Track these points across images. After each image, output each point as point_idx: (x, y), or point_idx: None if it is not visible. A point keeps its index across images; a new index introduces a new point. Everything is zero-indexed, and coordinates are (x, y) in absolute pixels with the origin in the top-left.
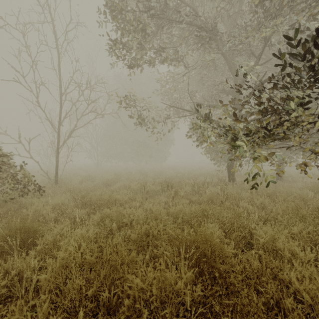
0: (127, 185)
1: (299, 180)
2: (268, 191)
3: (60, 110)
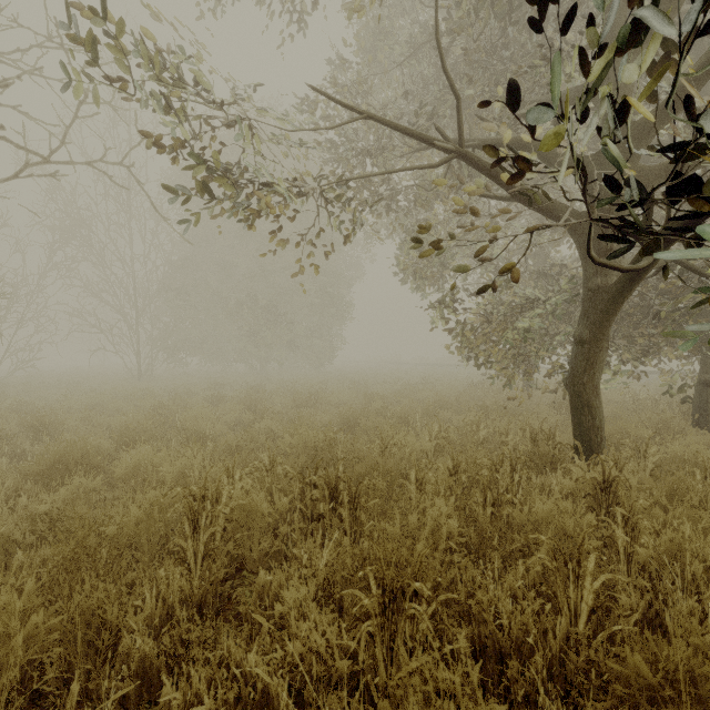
0: (149, 474)
1: None
2: None
3: None
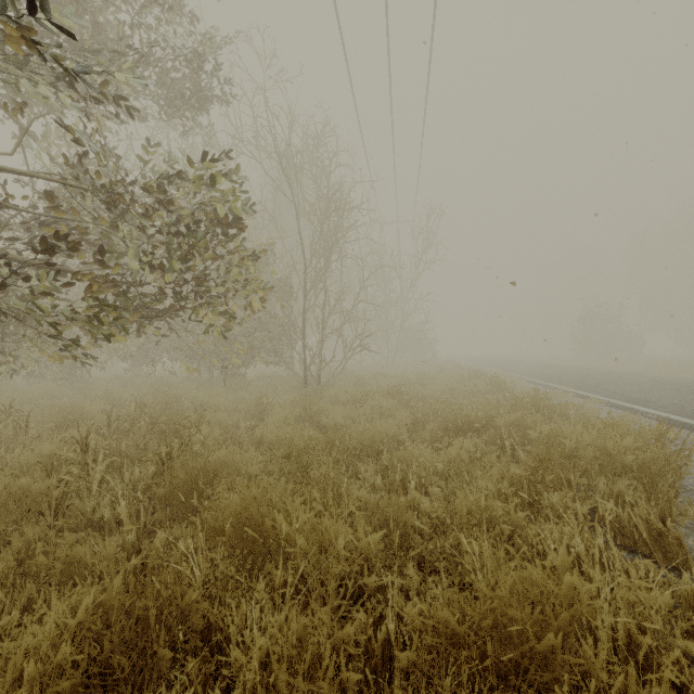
0: None
1: None
2: None
3: None
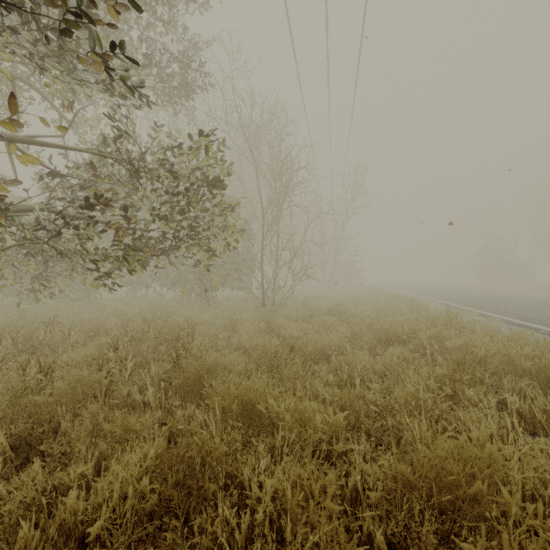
0: None
1: None
2: None
3: None
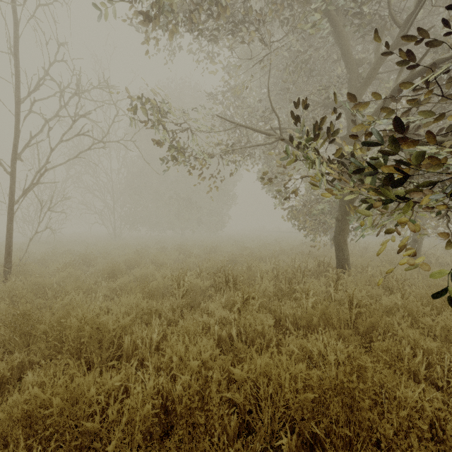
0: (149, 276)
1: (447, 261)
2: (447, 295)
3: (15, 130)
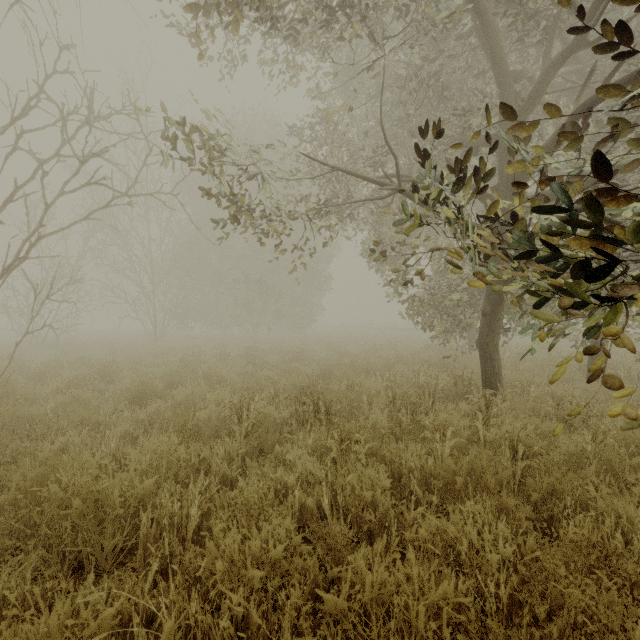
0: (197, 400)
1: None
2: None
3: None
